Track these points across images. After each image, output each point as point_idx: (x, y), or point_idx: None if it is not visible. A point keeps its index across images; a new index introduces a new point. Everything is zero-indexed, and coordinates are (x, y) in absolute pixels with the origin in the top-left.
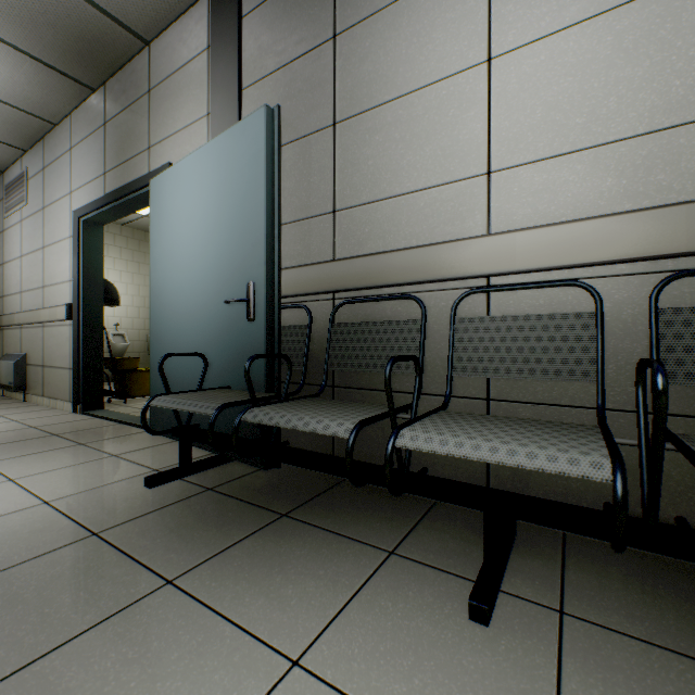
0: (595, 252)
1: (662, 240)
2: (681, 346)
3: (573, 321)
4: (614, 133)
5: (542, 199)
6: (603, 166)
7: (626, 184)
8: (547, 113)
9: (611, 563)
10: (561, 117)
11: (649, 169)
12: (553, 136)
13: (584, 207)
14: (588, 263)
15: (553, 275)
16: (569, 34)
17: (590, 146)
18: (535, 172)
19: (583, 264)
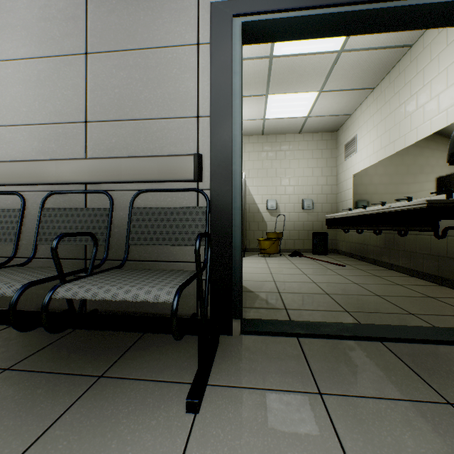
0: (25, 178)
1: (48, 176)
2: (47, 226)
3: (12, 213)
4: (38, 120)
5: (10, 147)
6: (34, 135)
7: (42, 146)
8: (12, 101)
9: (13, 333)
10: (18, 105)
11: (50, 141)
12: (15, 114)
13: (27, 155)
14: (22, 183)
15: (15, 188)
16: (21, 63)
17: (29, 123)
18: (7, 131)
19: (20, 184)
